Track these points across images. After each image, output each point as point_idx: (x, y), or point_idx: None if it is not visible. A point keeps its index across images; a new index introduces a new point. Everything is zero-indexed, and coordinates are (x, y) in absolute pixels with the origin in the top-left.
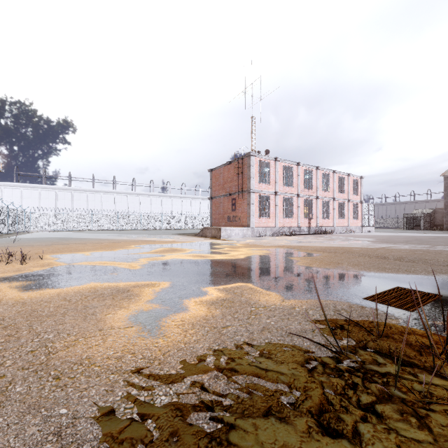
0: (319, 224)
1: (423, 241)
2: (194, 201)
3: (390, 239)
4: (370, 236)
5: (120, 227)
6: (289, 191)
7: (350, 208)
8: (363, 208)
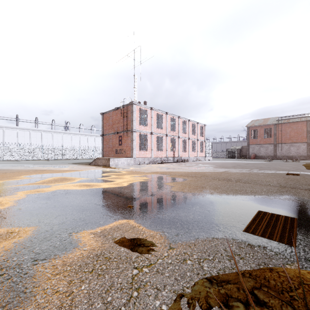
0: (180, 155)
1: (242, 166)
2: (90, 138)
3: (224, 165)
4: (211, 163)
5: (22, 158)
6: (160, 132)
7: (198, 145)
8: (206, 145)
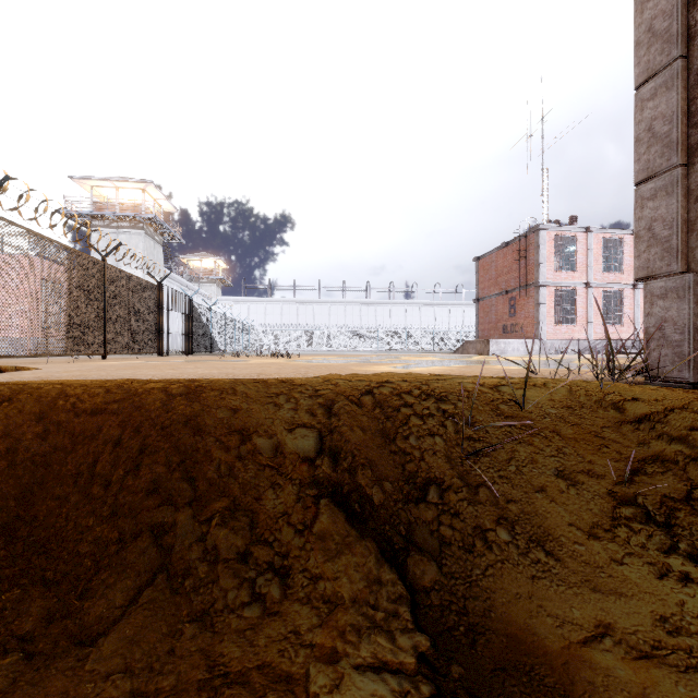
0: None
1: None
2: (453, 310)
3: None
4: None
5: (352, 348)
6: (615, 280)
7: None
8: None
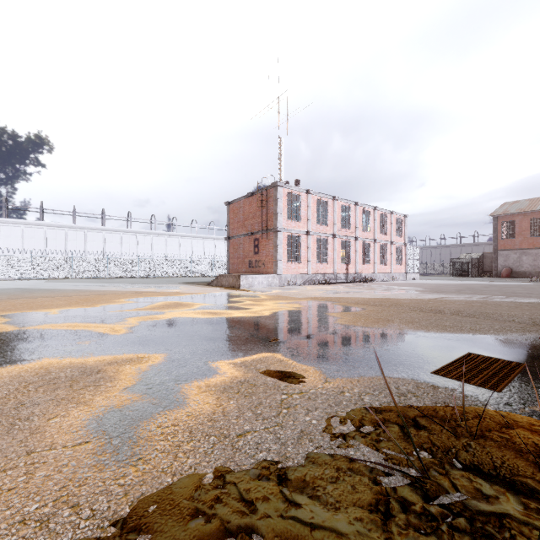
0: (358, 270)
1: (475, 290)
2: (207, 242)
3: (439, 288)
4: (417, 285)
5: (111, 275)
6: (323, 230)
7: (393, 252)
8: (407, 251)
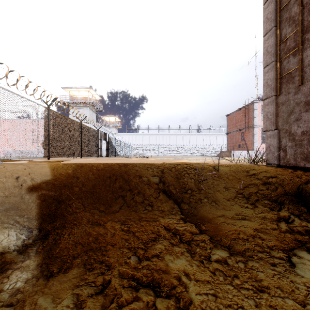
0: None
1: None
2: (218, 137)
3: None
4: None
5: (172, 154)
6: None
7: None
8: None
